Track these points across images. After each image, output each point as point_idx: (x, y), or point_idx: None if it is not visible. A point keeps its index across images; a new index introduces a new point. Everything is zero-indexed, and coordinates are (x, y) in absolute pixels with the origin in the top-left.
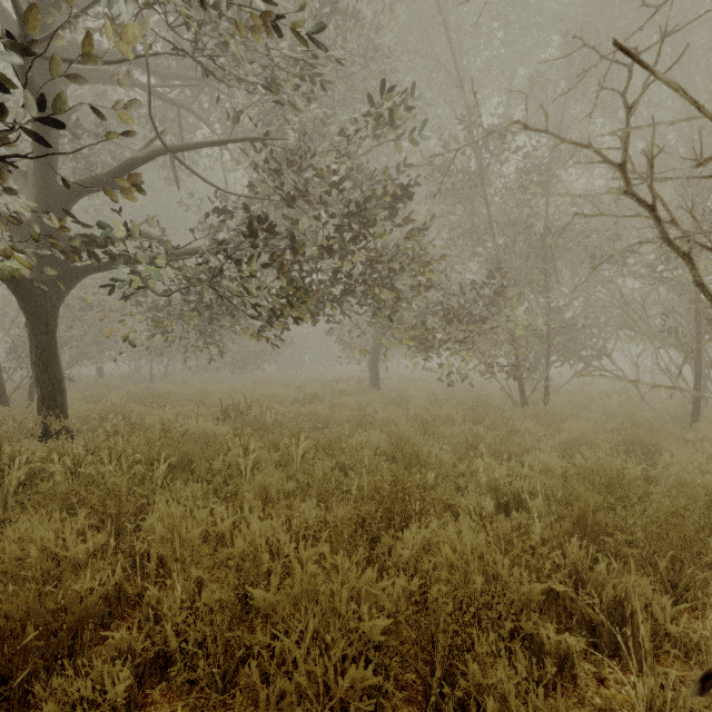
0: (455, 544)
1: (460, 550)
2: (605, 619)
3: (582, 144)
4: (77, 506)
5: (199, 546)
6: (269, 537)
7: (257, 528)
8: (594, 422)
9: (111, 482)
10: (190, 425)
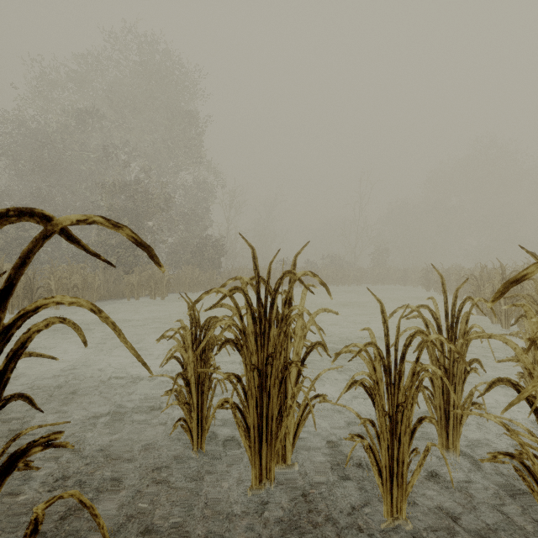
0: None
1: None
2: None
3: None
4: None
5: None
6: None
7: None
8: None
9: None
10: None
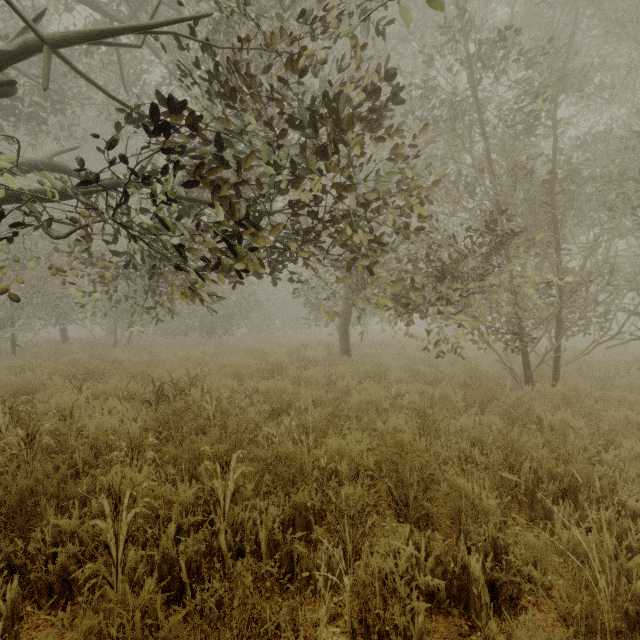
0: None
1: None
2: None
3: None
4: None
5: None
6: None
7: None
8: None
9: None
10: (85, 421)
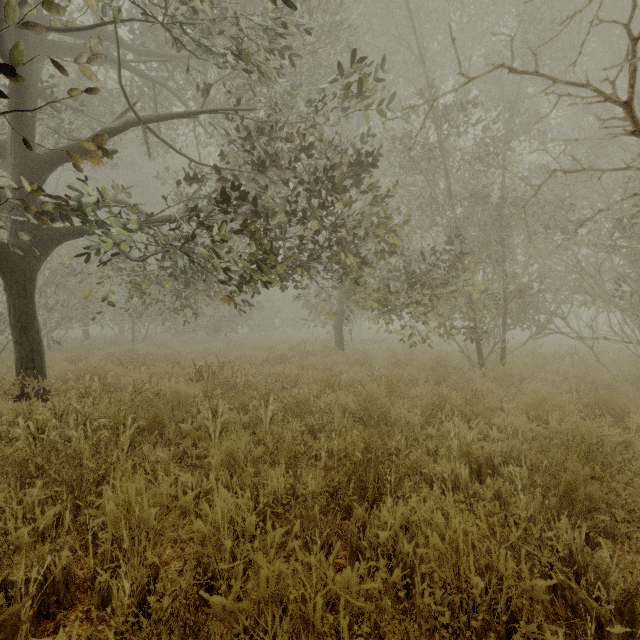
0: (440, 527)
1: (448, 538)
2: (610, 612)
3: (578, 83)
4: (35, 475)
5: (162, 518)
6: (233, 516)
7: (219, 509)
8: (552, 382)
9: (72, 449)
10: (163, 386)
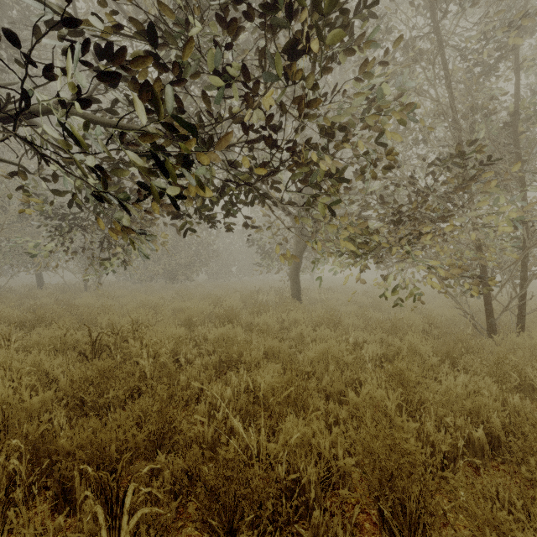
0: None
1: None
2: None
3: None
4: None
5: None
6: None
7: None
8: None
9: None
10: None
